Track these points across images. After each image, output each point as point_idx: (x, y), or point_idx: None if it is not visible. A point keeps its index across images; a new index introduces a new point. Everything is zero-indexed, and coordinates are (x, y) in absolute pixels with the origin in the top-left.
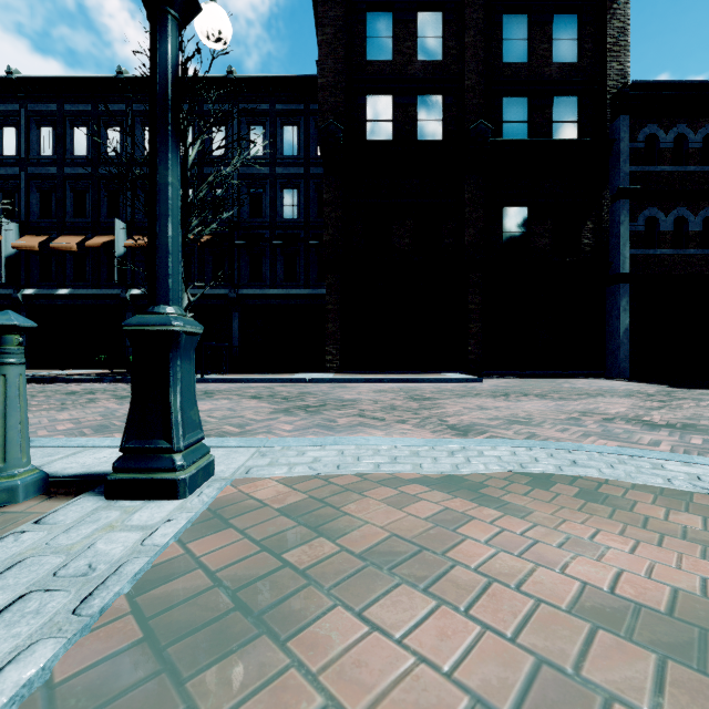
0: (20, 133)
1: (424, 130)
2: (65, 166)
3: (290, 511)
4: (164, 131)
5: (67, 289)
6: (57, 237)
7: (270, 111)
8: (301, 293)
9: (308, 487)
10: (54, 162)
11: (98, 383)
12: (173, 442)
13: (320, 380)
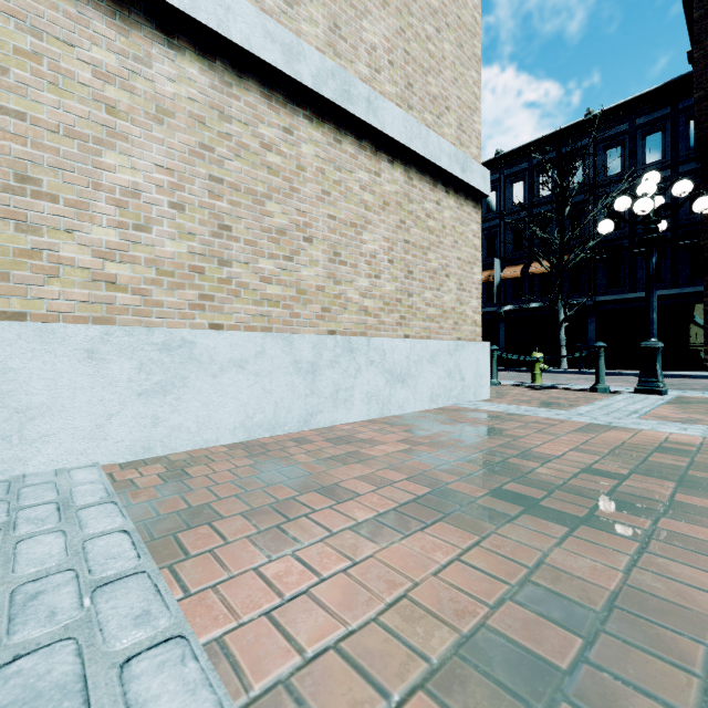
0: None
1: None
2: None
3: None
4: (652, 286)
5: None
6: None
7: (629, 129)
8: (667, 293)
9: None
10: None
11: (506, 372)
12: (658, 379)
13: (698, 376)
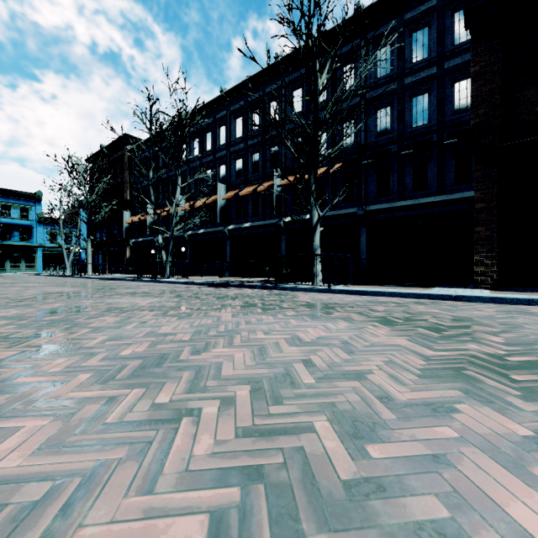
0: (227, 128)
1: None
2: (248, 140)
3: None
4: None
5: (248, 223)
6: (243, 189)
7: (397, 25)
8: (433, 200)
9: None
10: (242, 139)
11: (251, 289)
12: None
13: (474, 298)
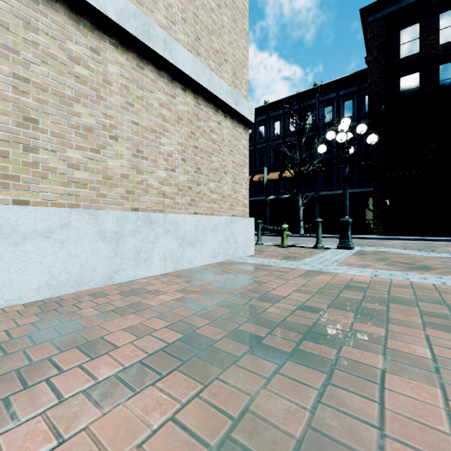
0: None
1: (445, 85)
2: None
3: (374, 252)
4: (346, 185)
5: None
6: None
7: (336, 96)
8: (355, 191)
9: (377, 251)
10: None
11: (269, 236)
12: (349, 240)
13: (370, 238)
